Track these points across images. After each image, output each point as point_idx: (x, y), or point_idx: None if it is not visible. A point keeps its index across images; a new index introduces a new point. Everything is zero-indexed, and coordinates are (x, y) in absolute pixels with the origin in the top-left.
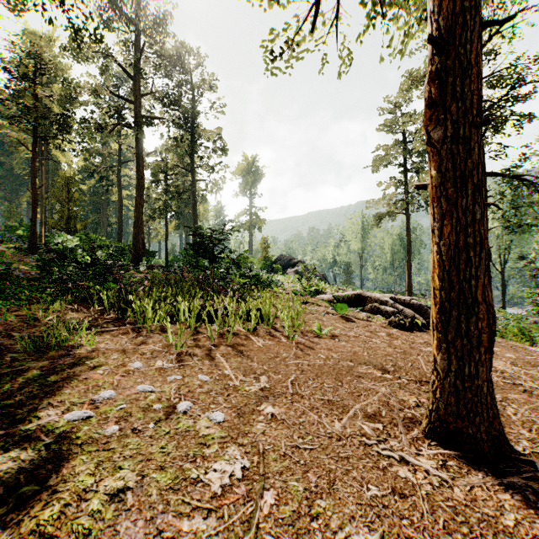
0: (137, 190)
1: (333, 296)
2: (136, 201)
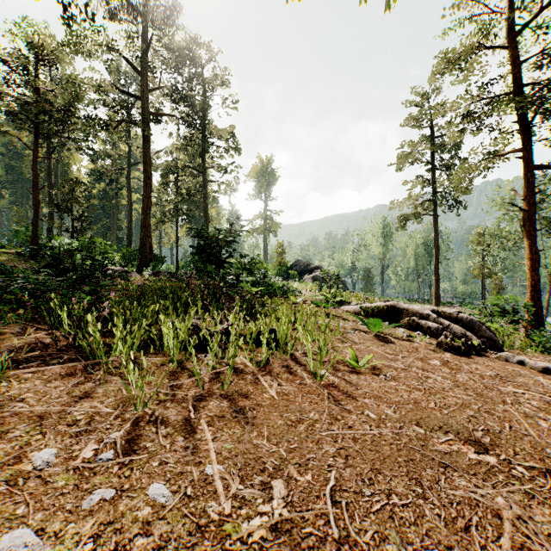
0: (144, 191)
1: (360, 307)
2: (143, 203)
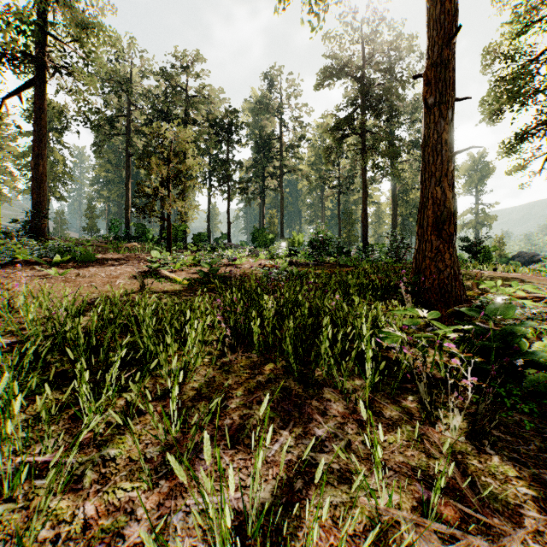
0: (393, 213)
1: None
2: (393, 221)
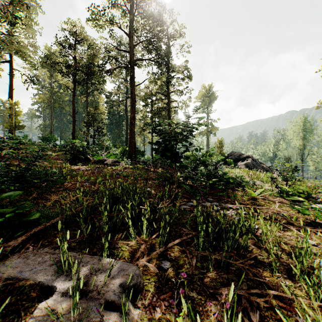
0: (131, 110)
1: None
2: (130, 117)
